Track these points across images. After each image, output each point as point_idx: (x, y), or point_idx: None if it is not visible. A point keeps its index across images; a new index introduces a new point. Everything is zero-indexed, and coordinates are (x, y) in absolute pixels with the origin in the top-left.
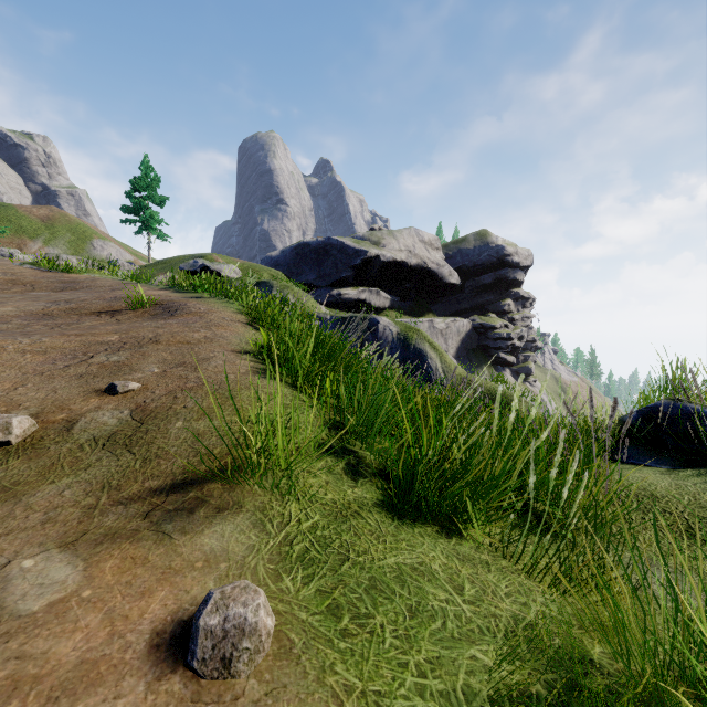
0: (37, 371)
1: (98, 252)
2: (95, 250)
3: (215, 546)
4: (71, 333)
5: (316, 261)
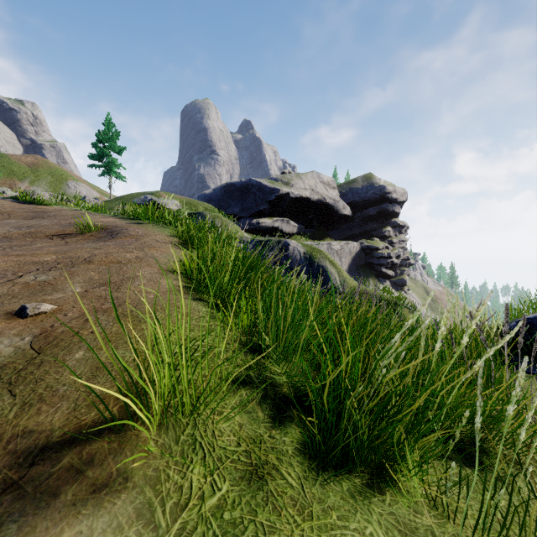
0: None
1: (72, 190)
2: (70, 189)
3: None
4: (14, 253)
5: (240, 197)
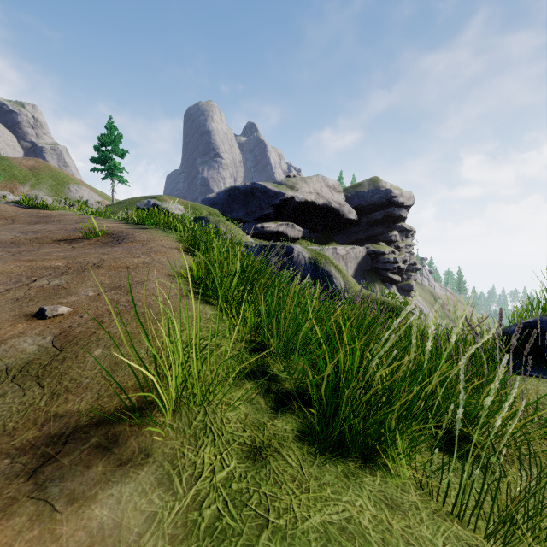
0: None
1: (74, 194)
2: (71, 192)
3: (107, 519)
4: (25, 258)
5: (244, 201)
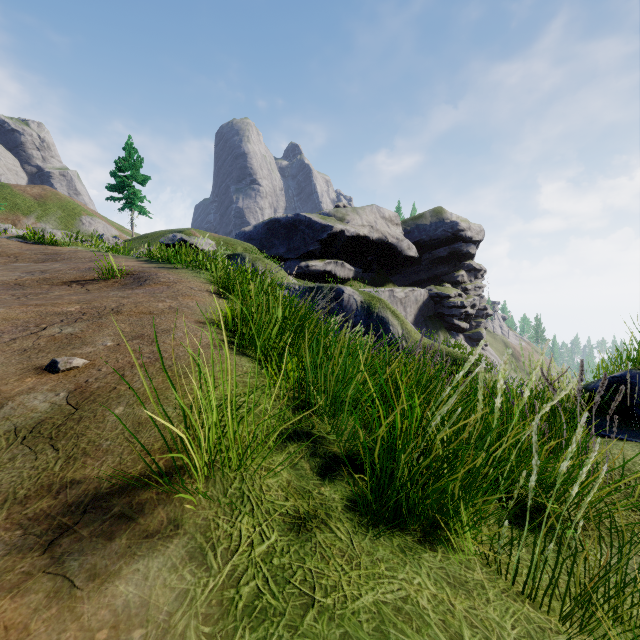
0: None
1: (87, 227)
2: (84, 225)
3: (133, 596)
4: (32, 303)
5: (286, 235)
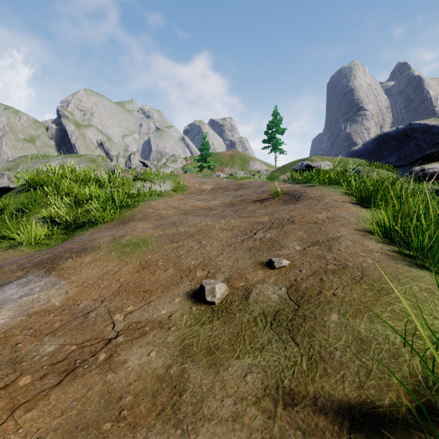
0: (228, 243)
1: (251, 167)
2: (250, 167)
3: None
4: (243, 215)
5: (396, 146)
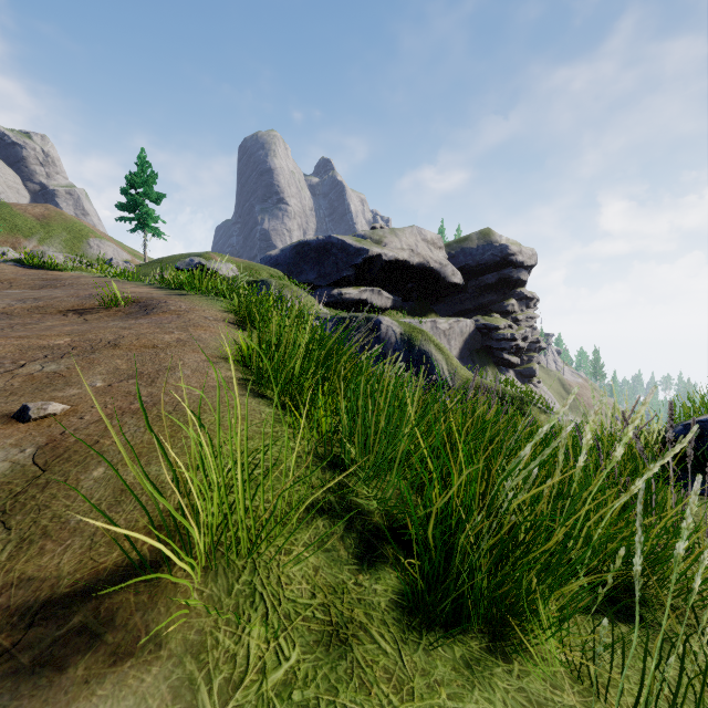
0: None
1: (95, 251)
2: (91, 249)
3: None
4: (15, 334)
5: (316, 260)
